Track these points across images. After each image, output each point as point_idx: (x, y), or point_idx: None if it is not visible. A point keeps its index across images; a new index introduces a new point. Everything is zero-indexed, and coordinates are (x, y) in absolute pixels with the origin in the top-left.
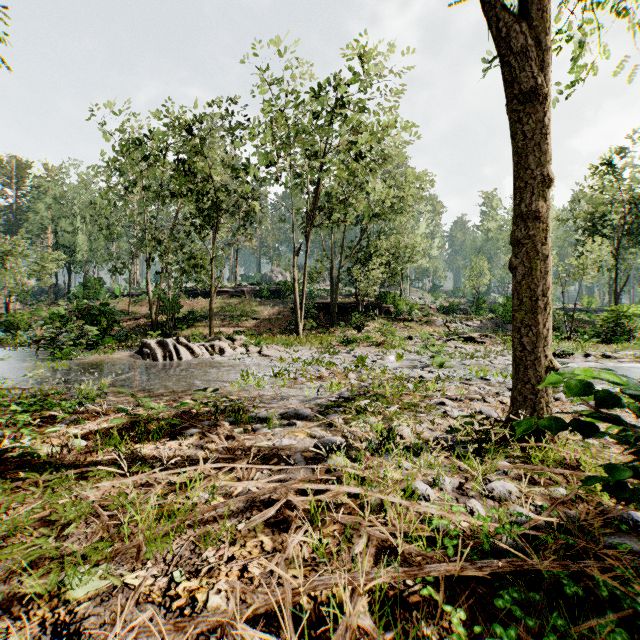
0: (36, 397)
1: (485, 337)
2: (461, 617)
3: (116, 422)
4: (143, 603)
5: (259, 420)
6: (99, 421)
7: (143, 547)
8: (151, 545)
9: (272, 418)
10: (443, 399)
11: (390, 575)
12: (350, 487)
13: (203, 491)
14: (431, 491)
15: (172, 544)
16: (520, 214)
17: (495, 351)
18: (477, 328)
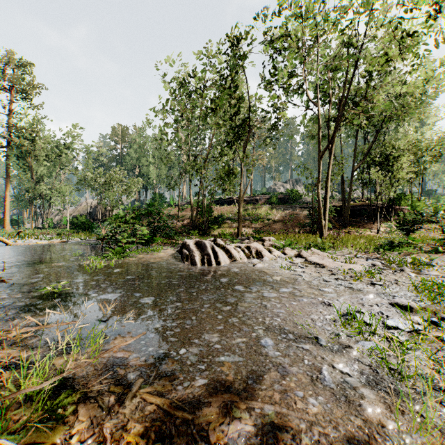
0: None
1: None
2: None
3: None
4: None
5: None
6: None
7: None
8: None
9: None
10: None
11: None
12: None
13: None
14: None
15: None
16: None
17: None
18: None
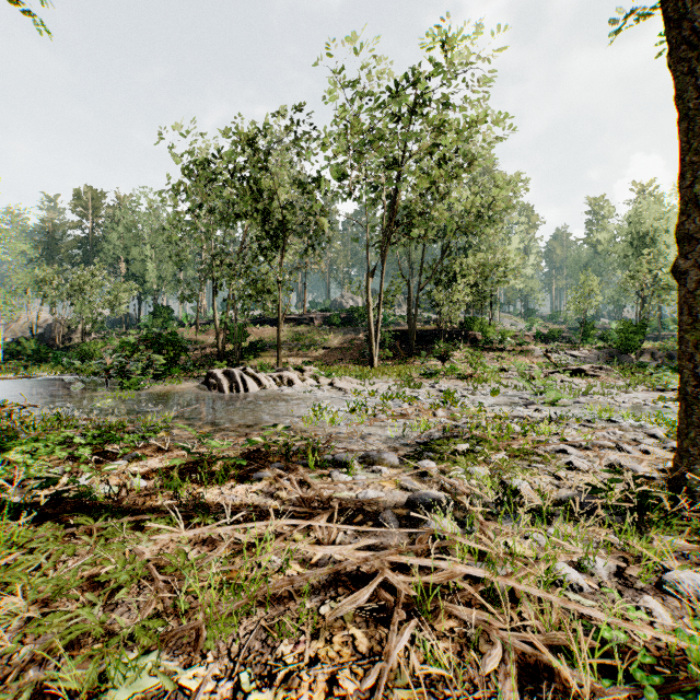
0: (100, 429)
1: (599, 369)
2: None
3: (177, 462)
4: None
5: (337, 464)
6: (161, 458)
7: (203, 631)
8: (213, 629)
9: (352, 462)
10: (564, 446)
11: None
12: (468, 567)
13: (275, 554)
14: (580, 578)
15: (238, 628)
16: (691, 199)
17: (614, 386)
18: (585, 359)
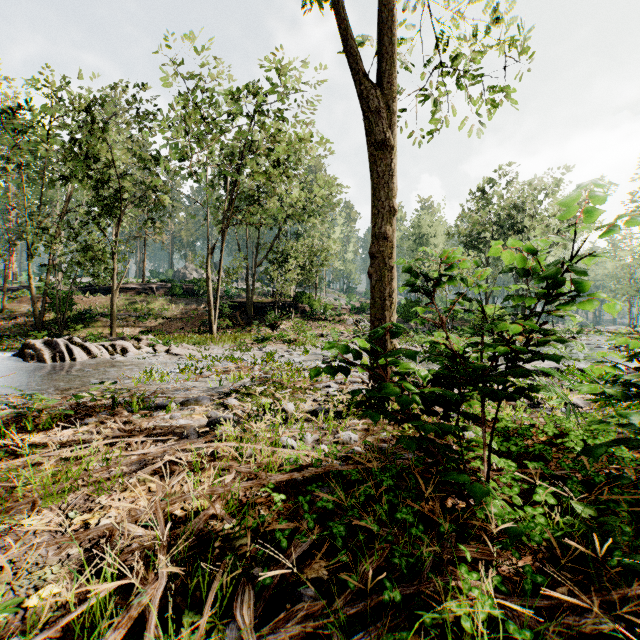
0: None
1: None
2: (282, 498)
3: (1, 414)
4: (41, 533)
5: (159, 408)
6: None
7: (39, 501)
8: (47, 499)
9: (172, 405)
10: (329, 383)
11: (242, 485)
12: (228, 443)
13: (98, 462)
14: (294, 443)
15: (67, 498)
16: (374, 234)
17: None
18: None
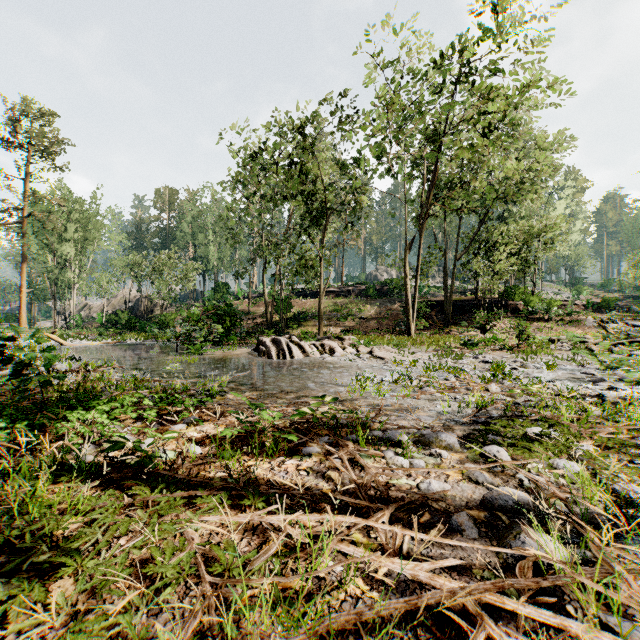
0: (166, 391)
1: None
2: None
3: (229, 433)
4: None
5: (388, 442)
6: (216, 423)
7: None
8: None
9: (406, 442)
10: None
11: None
12: (619, 639)
13: (332, 558)
14: None
15: None
16: None
17: None
18: None
